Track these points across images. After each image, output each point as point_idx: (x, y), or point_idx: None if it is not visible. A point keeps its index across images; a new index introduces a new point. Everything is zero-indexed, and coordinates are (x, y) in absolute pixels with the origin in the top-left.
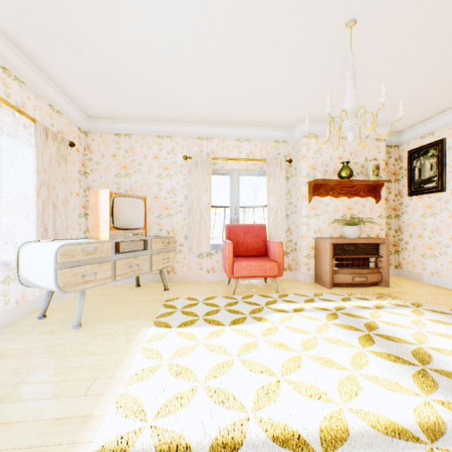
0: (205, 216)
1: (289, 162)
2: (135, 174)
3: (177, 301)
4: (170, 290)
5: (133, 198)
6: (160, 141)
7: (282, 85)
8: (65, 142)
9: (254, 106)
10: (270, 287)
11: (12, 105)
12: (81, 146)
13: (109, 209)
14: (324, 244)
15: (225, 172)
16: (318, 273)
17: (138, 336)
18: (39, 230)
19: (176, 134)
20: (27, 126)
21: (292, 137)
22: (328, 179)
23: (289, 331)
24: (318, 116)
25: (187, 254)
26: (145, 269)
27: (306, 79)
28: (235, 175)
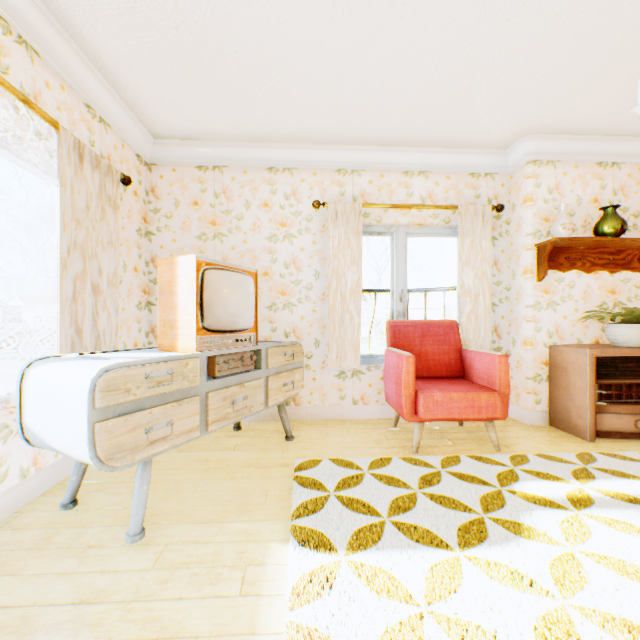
0: (351, 306)
1: (497, 211)
2: (230, 234)
3: (318, 468)
4: (296, 439)
5: (237, 273)
6: (273, 177)
7: (524, 47)
8: (113, 174)
9: (451, 102)
10: (474, 436)
11: (9, 85)
12: (141, 187)
13: (194, 293)
14: (577, 357)
15: (383, 230)
16: (560, 410)
17: (267, 572)
18: (65, 334)
19: (301, 164)
20: (44, 137)
21: (501, 166)
22: (583, 238)
23: (611, 573)
24: (564, 121)
25: (318, 372)
26: (257, 405)
27: (582, 30)
28: (400, 235)
